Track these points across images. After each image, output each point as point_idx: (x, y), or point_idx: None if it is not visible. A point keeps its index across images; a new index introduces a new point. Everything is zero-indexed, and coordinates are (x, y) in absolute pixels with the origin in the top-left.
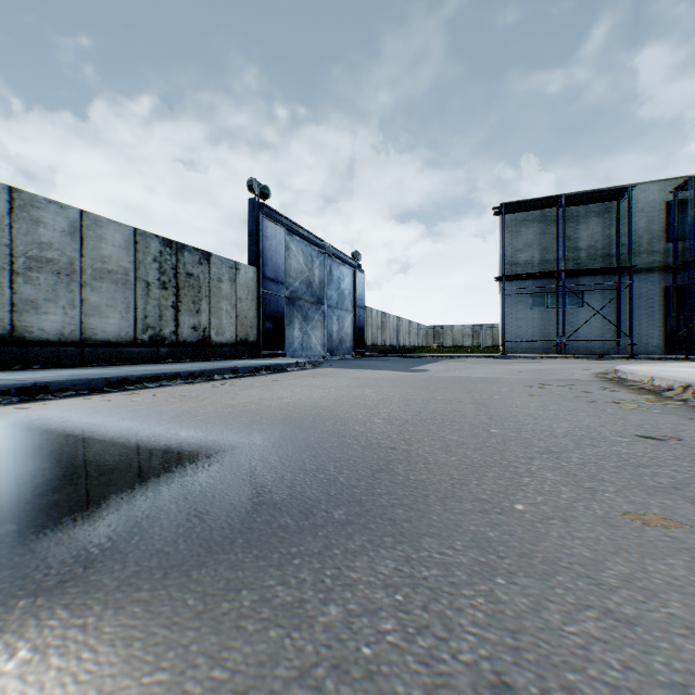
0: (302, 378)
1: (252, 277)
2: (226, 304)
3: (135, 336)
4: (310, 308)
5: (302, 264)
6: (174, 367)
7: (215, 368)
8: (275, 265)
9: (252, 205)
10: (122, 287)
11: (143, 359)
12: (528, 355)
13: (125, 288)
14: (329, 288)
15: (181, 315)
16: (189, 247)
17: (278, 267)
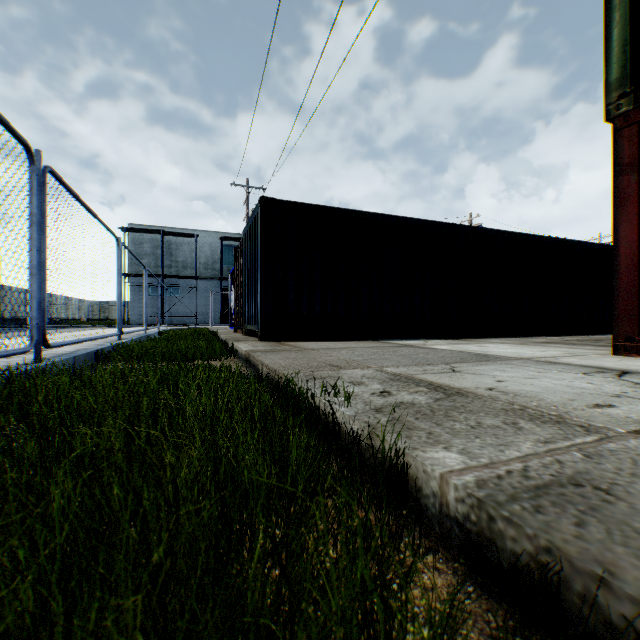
0: None
1: None
2: None
3: None
4: None
5: None
6: None
7: None
8: None
9: None
10: None
11: None
12: (136, 325)
13: None
14: None
15: None
16: None
17: None
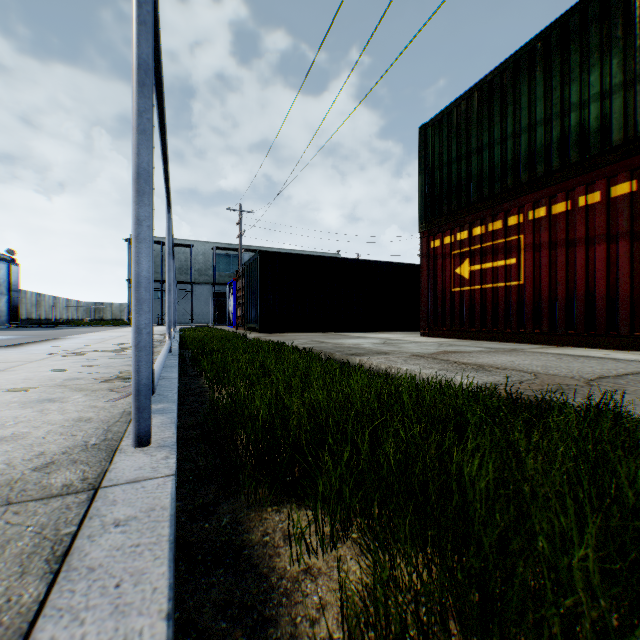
0: None
1: None
2: None
3: None
4: None
5: None
6: None
7: None
8: None
9: None
10: None
11: None
12: None
13: None
14: None
15: None
16: None
17: None
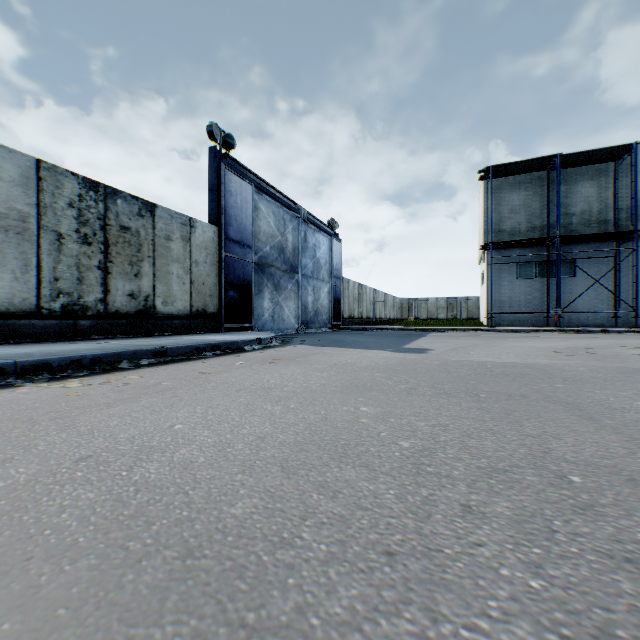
0: (254, 366)
1: (212, 237)
2: (177, 268)
3: (38, 304)
4: (282, 277)
5: (273, 227)
6: (68, 348)
7: (125, 351)
8: (240, 225)
9: (213, 155)
10: (15, 237)
11: (52, 336)
12: (521, 328)
13: (21, 239)
14: (304, 255)
15: (113, 278)
16: (124, 193)
17: (244, 228)
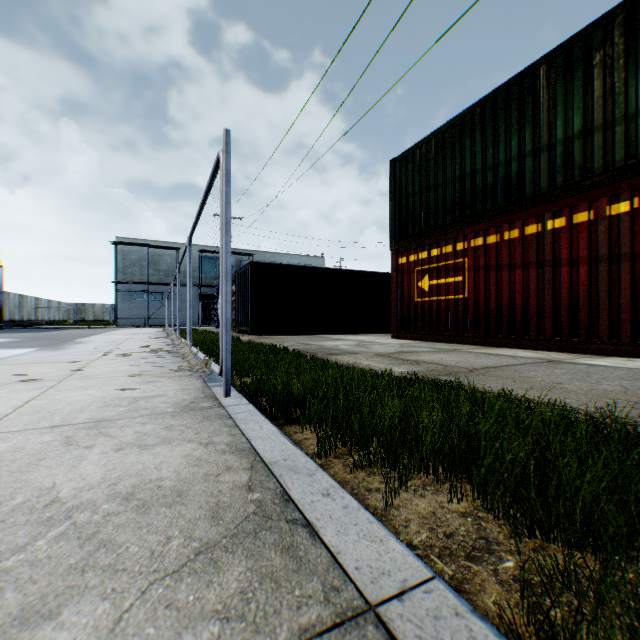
0: None
1: None
2: None
3: None
4: None
5: None
6: None
7: None
8: None
9: None
10: None
11: None
12: (126, 326)
13: None
14: None
15: None
16: None
17: None
